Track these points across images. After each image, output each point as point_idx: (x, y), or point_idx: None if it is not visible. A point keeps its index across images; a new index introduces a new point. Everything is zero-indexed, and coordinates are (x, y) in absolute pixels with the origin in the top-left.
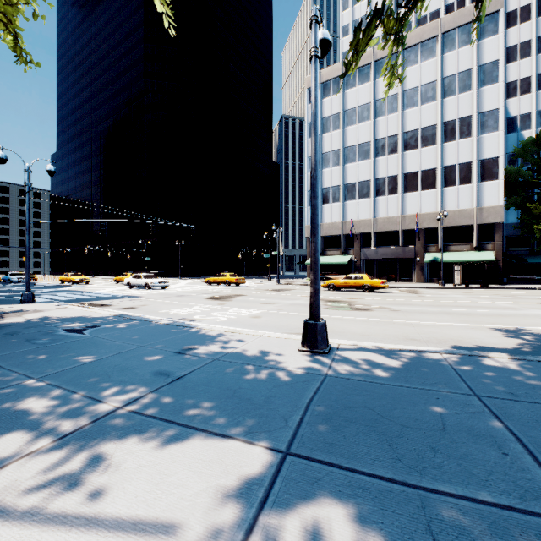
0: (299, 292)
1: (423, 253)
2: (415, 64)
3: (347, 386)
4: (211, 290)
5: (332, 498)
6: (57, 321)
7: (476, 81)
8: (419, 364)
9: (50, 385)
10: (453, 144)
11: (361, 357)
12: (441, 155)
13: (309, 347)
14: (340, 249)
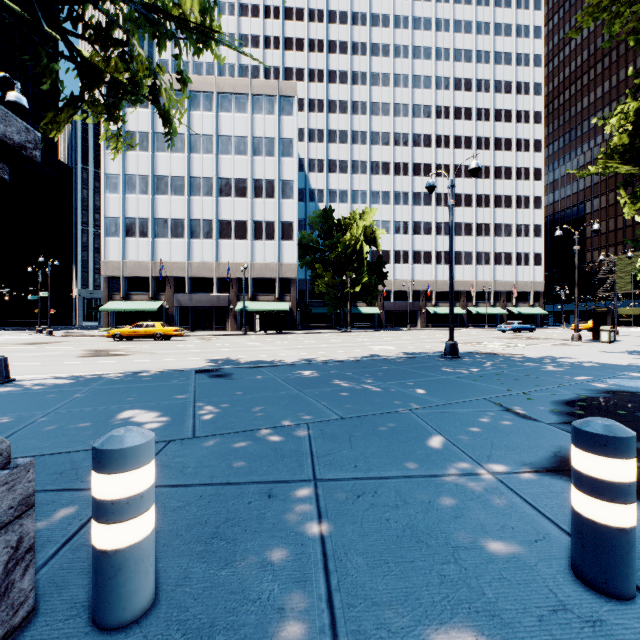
0: (70, 344)
1: (237, 301)
2: (229, 113)
3: None
4: None
5: None
6: None
7: (278, 151)
8: (83, 380)
9: None
10: (261, 201)
11: (37, 382)
12: (252, 210)
13: None
14: (149, 294)
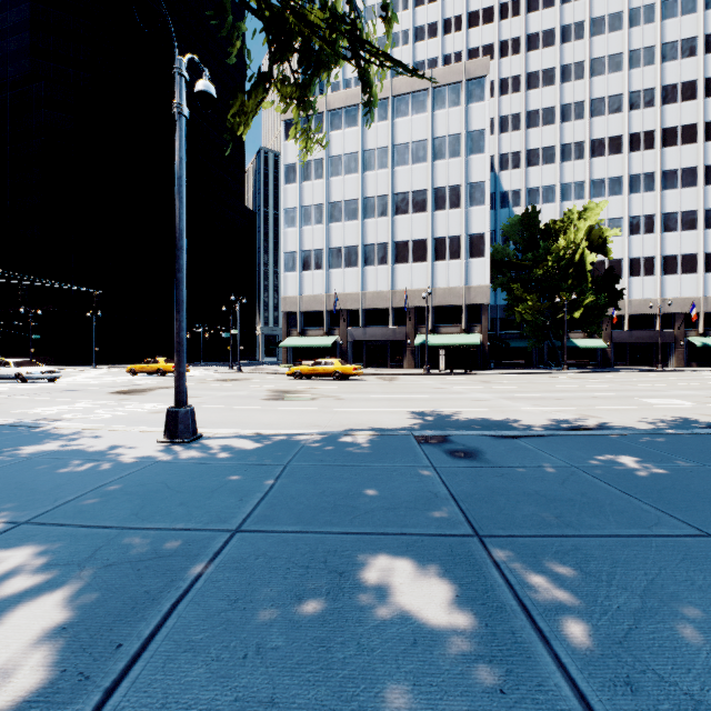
0: (255, 381)
1: (415, 335)
2: (406, 116)
3: (168, 469)
4: (130, 382)
5: (31, 545)
6: None
7: (465, 148)
8: (275, 445)
9: None
10: (444, 213)
11: (223, 443)
12: (432, 225)
13: (169, 437)
14: (323, 329)
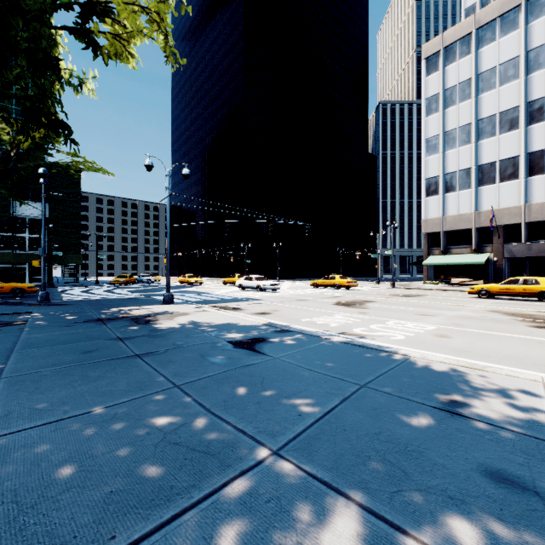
0: (439, 298)
1: None
2: None
3: None
4: (325, 294)
5: None
6: (211, 329)
7: None
8: None
9: (318, 481)
10: None
11: None
12: None
13: None
14: (470, 246)
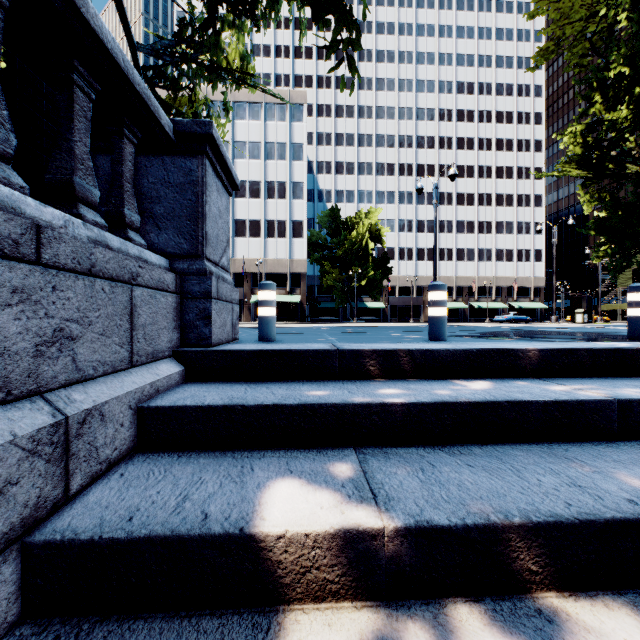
0: None
1: (251, 295)
2: (244, 120)
3: None
4: None
5: None
6: None
7: (289, 155)
8: None
9: None
10: (273, 202)
11: None
12: (265, 210)
13: None
14: None
